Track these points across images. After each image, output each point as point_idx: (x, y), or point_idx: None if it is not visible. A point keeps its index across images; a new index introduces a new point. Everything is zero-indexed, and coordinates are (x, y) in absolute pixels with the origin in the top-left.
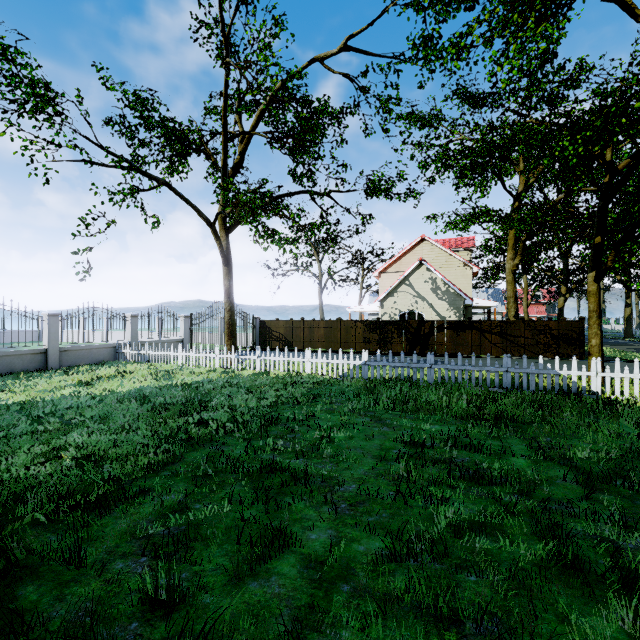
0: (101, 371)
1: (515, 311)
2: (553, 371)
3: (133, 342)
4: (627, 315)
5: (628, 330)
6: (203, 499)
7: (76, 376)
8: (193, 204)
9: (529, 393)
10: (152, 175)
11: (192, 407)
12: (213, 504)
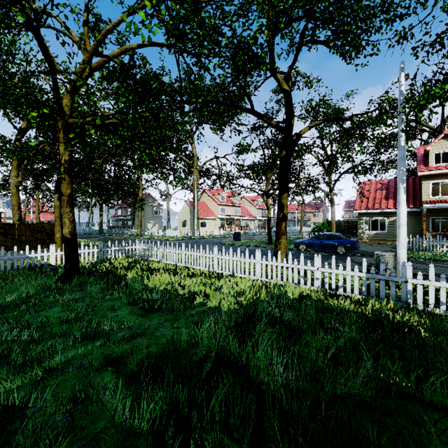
0: None
1: (19, 216)
2: (25, 255)
3: None
4: (101, 221)
5: (101, 229)
6: None
7: None
8: None
9: (2, 272)
10: None
11: None
12: None
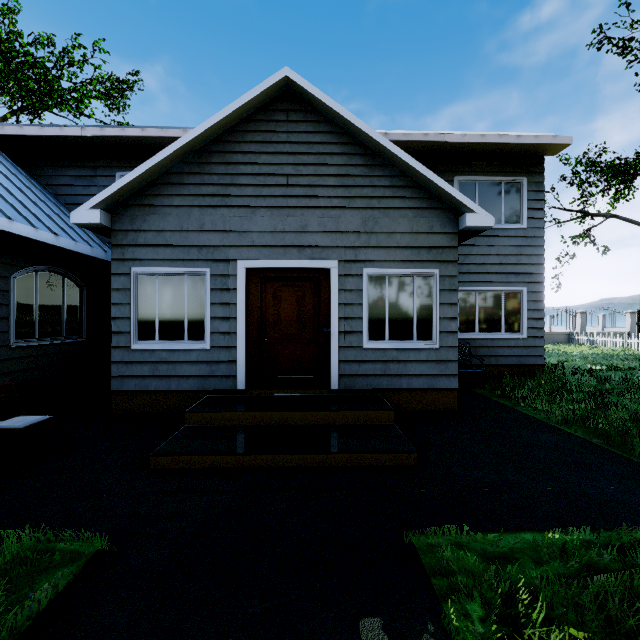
0: (563, 346)
1: None
2: None
3: (583, 331)
4: None
5: None
6: (634, 376)
7: (548, 347)
8: (638, 222)
9: None
10: (600, 214)
11: (632, 361)
12: (638, 377)
